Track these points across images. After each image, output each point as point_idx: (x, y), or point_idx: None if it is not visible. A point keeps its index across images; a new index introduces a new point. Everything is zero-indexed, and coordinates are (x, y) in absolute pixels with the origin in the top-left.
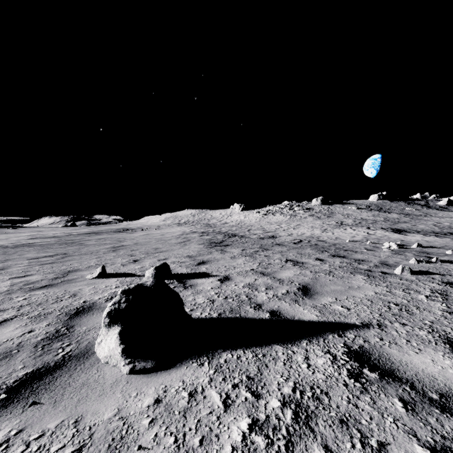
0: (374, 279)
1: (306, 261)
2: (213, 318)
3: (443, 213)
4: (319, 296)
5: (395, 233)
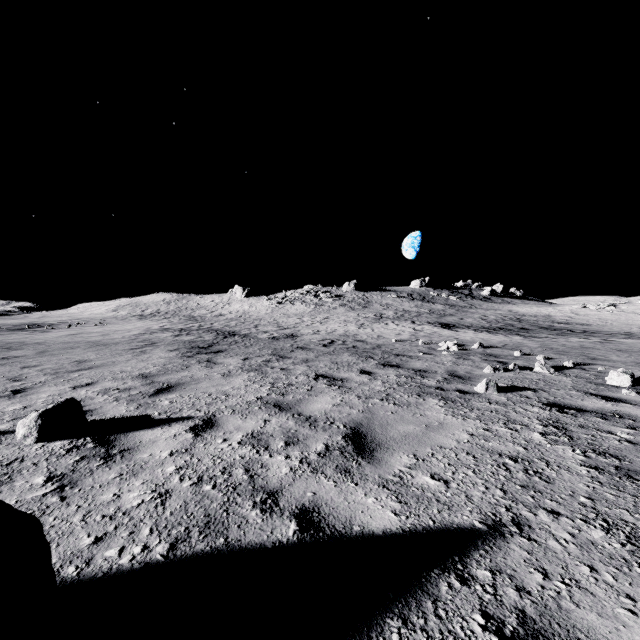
0: (454, 404)
1: (347, 376)
2: (151, 567)
3: (487, 304)
4: (385, 452)
5: (444, 328)
